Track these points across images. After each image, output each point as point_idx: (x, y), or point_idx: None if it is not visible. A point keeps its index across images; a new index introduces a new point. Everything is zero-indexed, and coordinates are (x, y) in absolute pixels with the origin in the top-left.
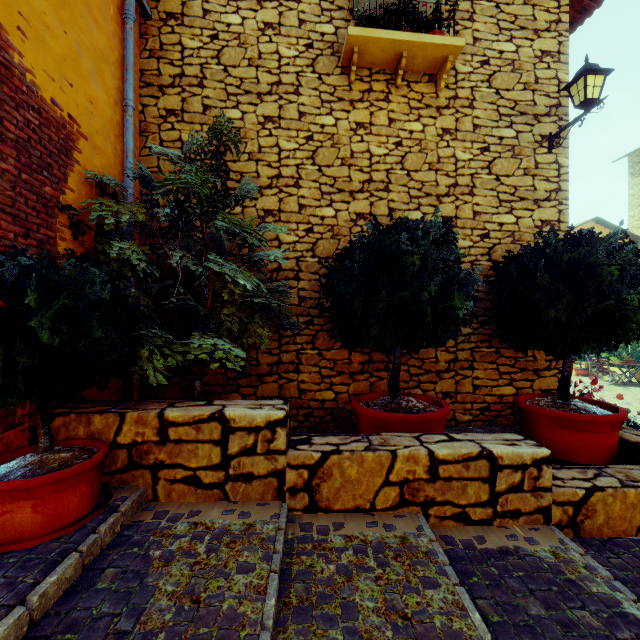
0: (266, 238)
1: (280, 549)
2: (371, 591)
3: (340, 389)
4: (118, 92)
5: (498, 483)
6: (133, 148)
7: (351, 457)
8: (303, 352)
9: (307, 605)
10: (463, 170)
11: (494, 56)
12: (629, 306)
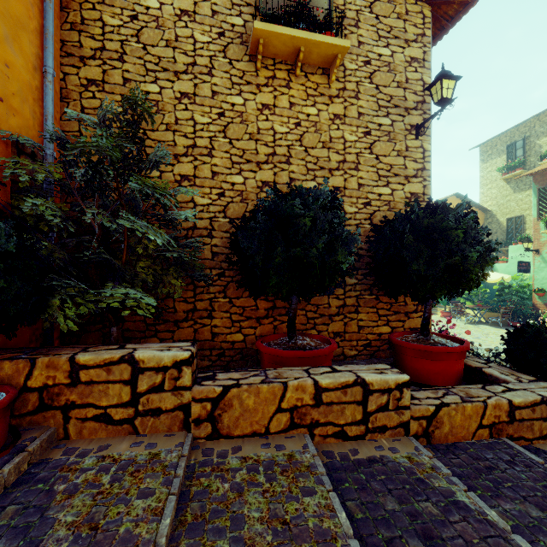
0: (182, 200)
1: (181, 474)
2: (258, 503)
3: (248, 332)
4: (37, 59)
5: (369, 405)
6: (53, 112)
7: (249, 389)
8: (216, 300)
9: (200, 521)
10: (350, 149)
11: (374, 58)
12: (470, 261)
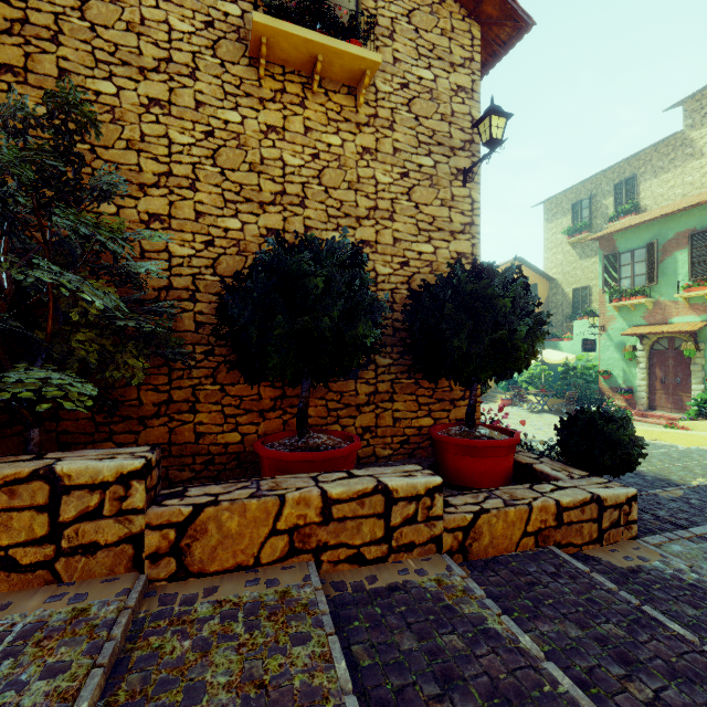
0: (151, 248)
1: (118, 634)
2: (229, 663)
3: (248, 430)
4: None
5: (393, 517)
6: None
7: (231, 507)
8: (201, 388)
9: (139, 699)
10: (383, 193)
11: (414, 81)
12: (518, 336)
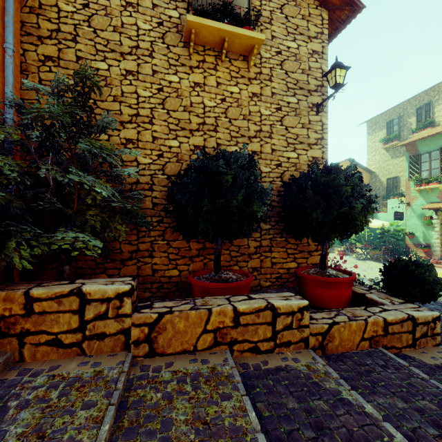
0: (127, 159)
1: (120, 387)
2: (185, 408)
3: (183, 268)
4: None
5: (277, 325)
6: (13, 82)
7: (180, 315)
8: (156, 242)
9: (135, 425)
10: (265, 121)
11: (284, 49)
12: (356, 211)
